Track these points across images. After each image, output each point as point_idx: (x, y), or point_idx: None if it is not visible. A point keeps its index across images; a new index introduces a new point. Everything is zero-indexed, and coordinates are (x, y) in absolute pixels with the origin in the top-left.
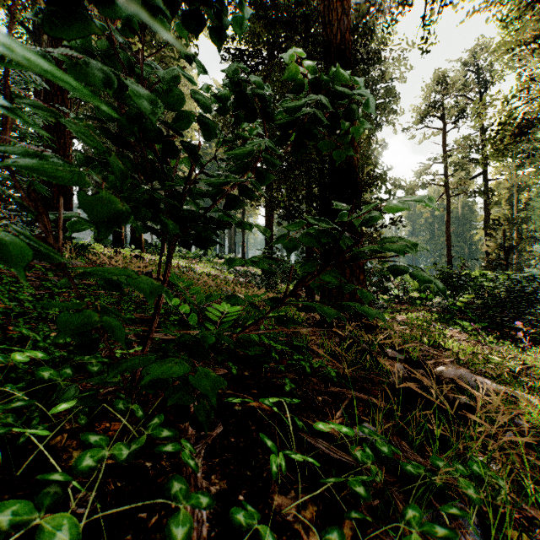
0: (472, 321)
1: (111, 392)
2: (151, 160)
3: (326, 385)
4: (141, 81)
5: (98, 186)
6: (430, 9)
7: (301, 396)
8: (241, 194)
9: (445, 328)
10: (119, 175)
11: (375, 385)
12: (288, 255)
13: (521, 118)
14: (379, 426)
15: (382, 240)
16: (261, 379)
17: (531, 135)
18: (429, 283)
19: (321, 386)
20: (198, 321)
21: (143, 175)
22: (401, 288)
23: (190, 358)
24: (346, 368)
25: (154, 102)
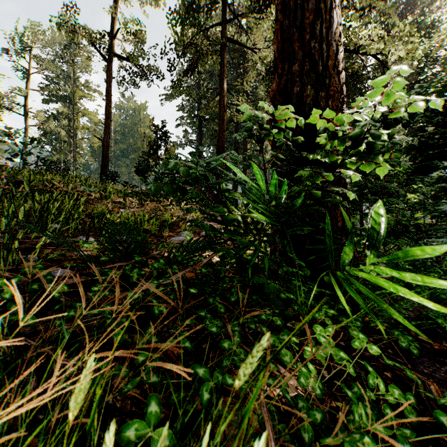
0: None
1: None
2: None
3: None
4: None
5: None
6: None
7: None
8: None
9: None
10: None
11: None
12: None
13: None
14: None
15: None
16: None
17: None
18: None
19: None
20: None
21: None
22: None
23: None
24: None
25: None
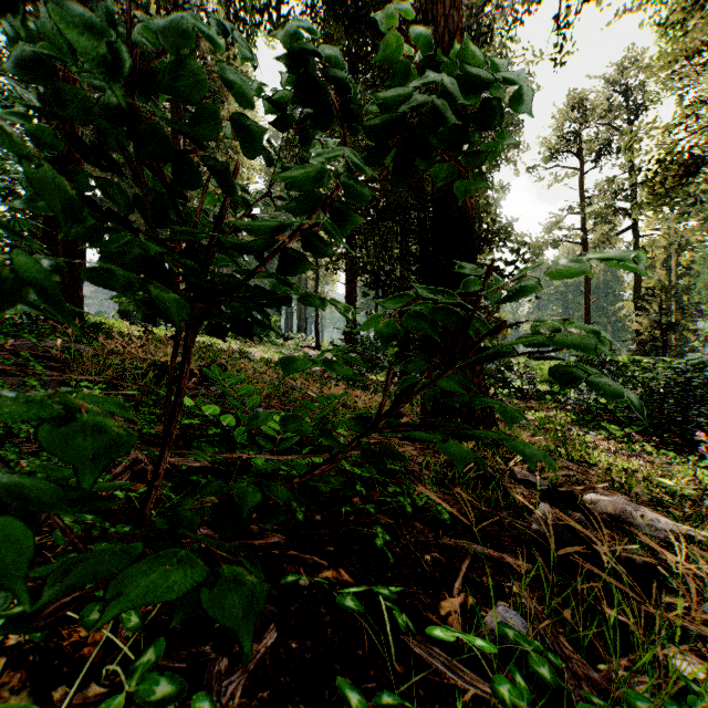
0: (620, 423)
1: (69, 604)
2: (157, 192)
3: (437, 534)
4: (129, 48)
5: None
6: (568, 6)
7: (400, 555)
8: (306, 248)
9: (586, 433)
10: (58, 206)
11: (505, 528)
12: (384, 347)
13: (688, 153)
14: (530, 625)
15: (539, 325)
16: (339, 526)
17: (696, 177)
18: (619, 397)
19: (428, 535)
20: (249, 435)
21: (145, 218)
22: (525, 379)
23: (218, 527)
24: (473, 524)
25: (98, 31)
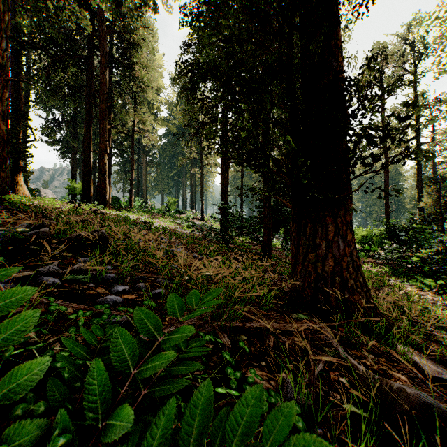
0: (423, 274)
1: None
2: None
3: None
4: None
5: (74, 150)
6: None
7: None
8: None
9: (402, 283)
10: None
11: None
12: None
13: None
14: None
15: None
16: None
17: None
18: None
19: None
20: None
21: None
22: None
23: None
24: None
25: None
